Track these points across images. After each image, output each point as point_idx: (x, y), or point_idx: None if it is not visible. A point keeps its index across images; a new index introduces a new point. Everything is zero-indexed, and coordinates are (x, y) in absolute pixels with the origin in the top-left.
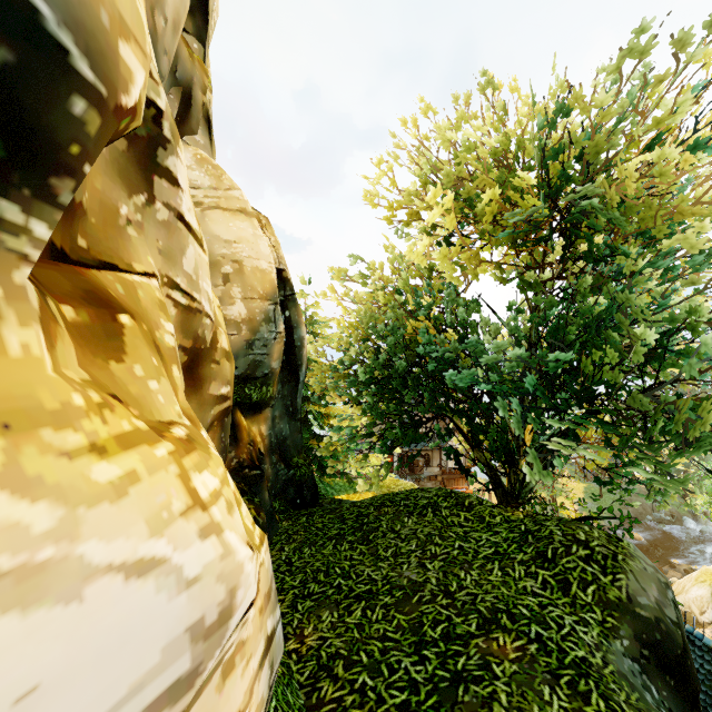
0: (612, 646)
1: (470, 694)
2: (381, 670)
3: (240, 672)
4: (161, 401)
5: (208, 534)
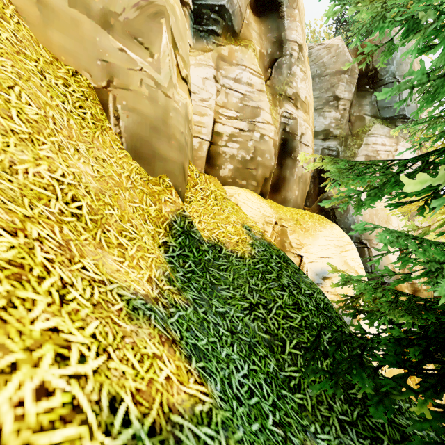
0: None
1: None
2: None
3: None
4: None
5: None
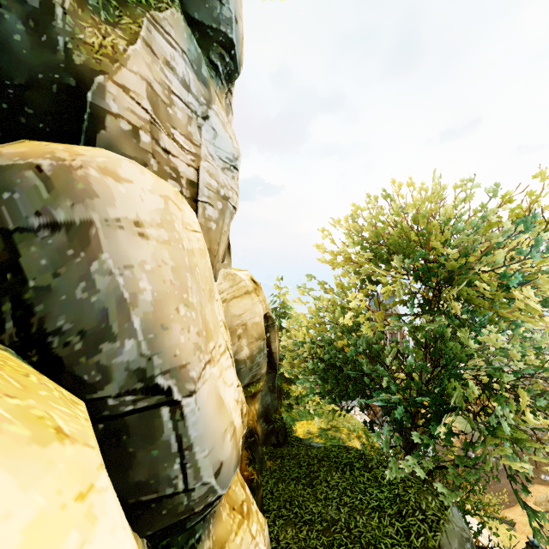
0: None
1: None
2: None
3: None
4: (239, 493)
5: (256, 546)
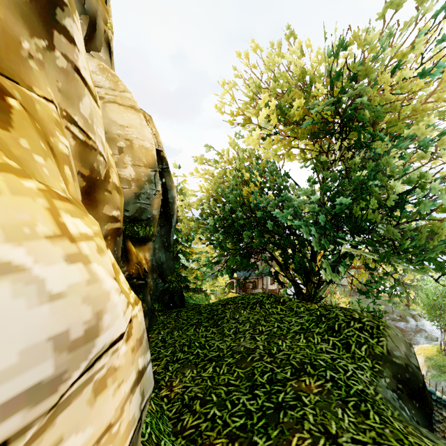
0: (379, 383)
1: (287, 417)
2: (226, 405)
3: (112, 392)
4: (46, 173)
5: (75, 261)
